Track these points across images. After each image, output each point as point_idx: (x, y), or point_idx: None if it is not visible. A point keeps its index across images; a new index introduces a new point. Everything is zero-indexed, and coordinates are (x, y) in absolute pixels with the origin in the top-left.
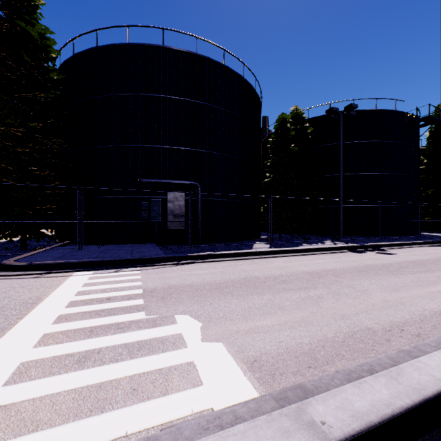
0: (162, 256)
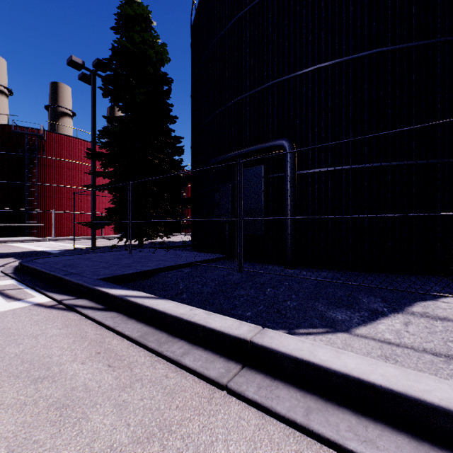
0: (74, 280)
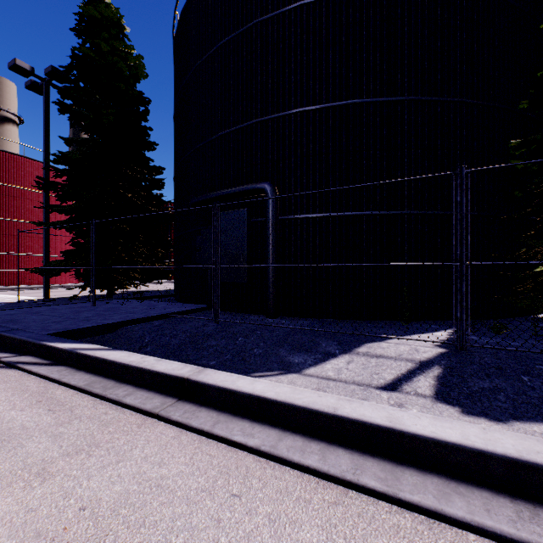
0: (16, 336)
